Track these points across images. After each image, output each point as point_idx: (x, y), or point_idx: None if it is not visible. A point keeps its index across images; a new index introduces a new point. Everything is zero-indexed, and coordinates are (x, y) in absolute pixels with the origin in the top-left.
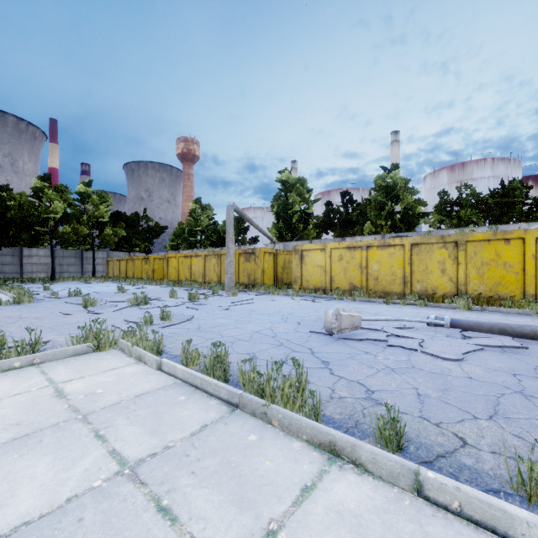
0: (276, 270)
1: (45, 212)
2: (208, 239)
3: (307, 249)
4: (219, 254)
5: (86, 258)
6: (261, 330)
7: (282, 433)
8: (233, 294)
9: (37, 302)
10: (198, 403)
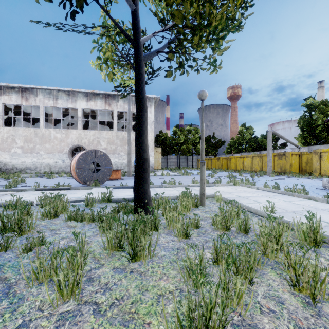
0: (301, 164)
1: (177, 140)
2: (250, 146)
3: (324, 151)
4: (261, 155)
5: (188, 159)
6: (290, 186)
7: (296, 197)
8: (272, 176)
9: (191, 175)
10: (273, 193)
